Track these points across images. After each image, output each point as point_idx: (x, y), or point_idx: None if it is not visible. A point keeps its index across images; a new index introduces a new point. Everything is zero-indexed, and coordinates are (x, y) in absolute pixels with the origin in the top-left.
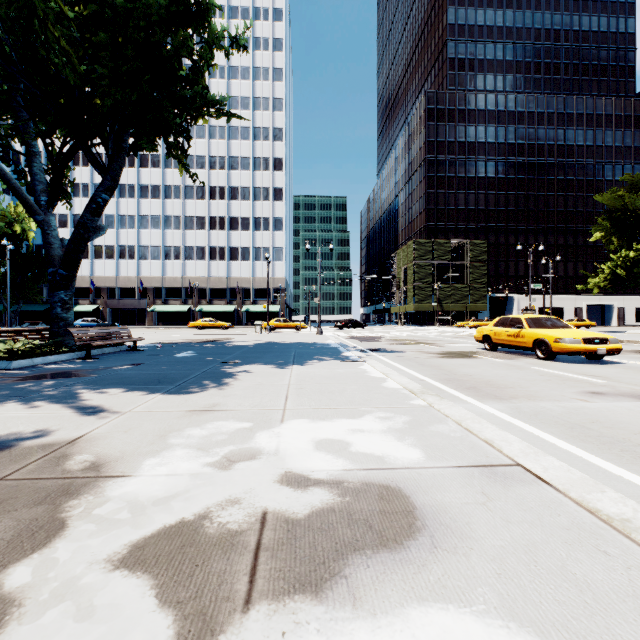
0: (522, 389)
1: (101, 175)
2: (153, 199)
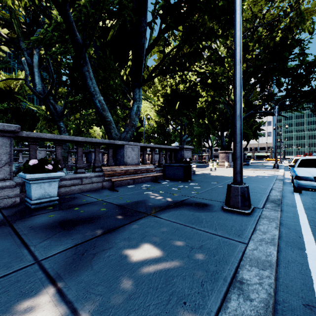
0: None
1: (247, 143)
2: None
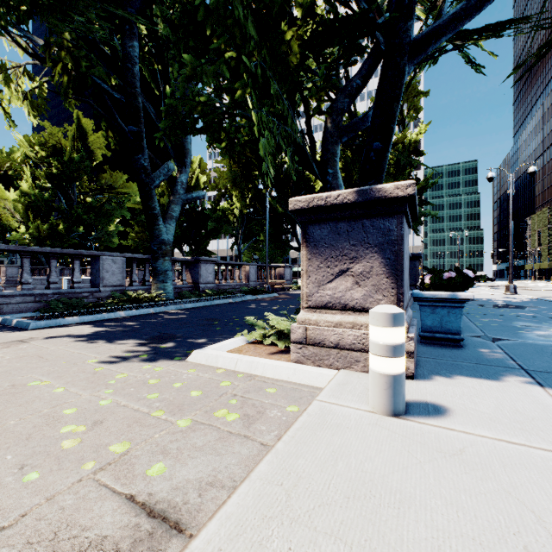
0: (531, 293)
1: None
2: None
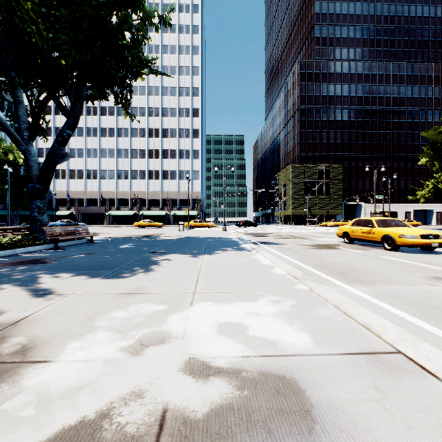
0: (379, 274)
1: (66, 116)
2: (110, 137)
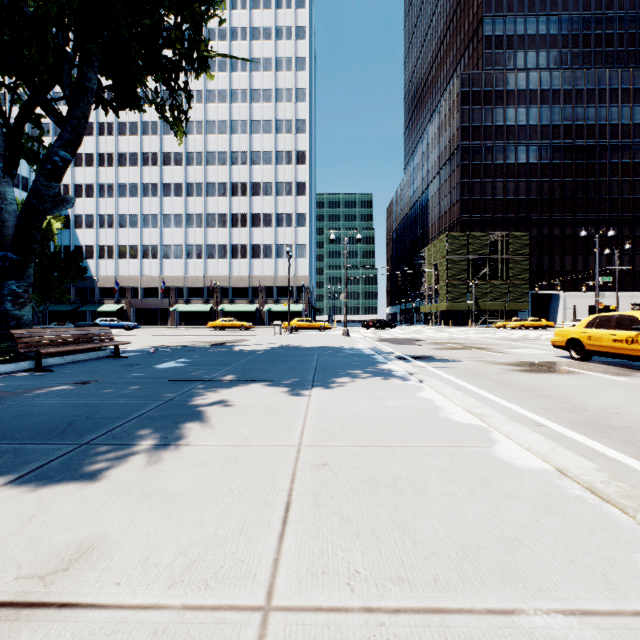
0: None
1: (58, 125)
2: (175, 197)
